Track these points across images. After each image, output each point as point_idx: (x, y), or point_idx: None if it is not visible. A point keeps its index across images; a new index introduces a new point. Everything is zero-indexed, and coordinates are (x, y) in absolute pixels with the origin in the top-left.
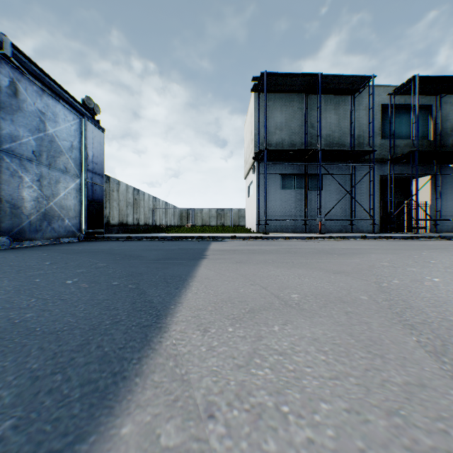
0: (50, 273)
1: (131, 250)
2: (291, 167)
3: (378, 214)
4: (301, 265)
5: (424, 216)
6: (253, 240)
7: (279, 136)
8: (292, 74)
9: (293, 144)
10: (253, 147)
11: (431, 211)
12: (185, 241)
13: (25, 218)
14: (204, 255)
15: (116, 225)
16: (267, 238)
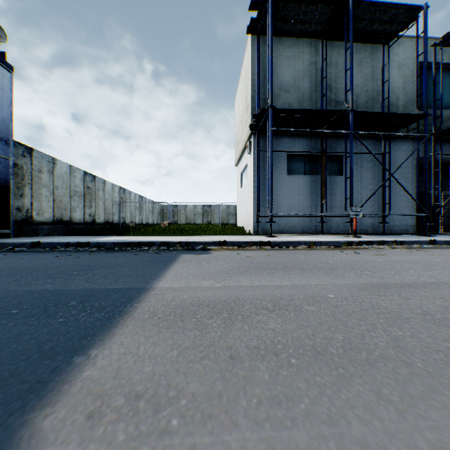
0: None
1: None
2: (300, 144)
3: (414, 208)
4: None
5: None
6: (256, 248)
7: (284, 101)
8: None
9: None
10: (248, 116)
11: None
12: (131, 253)
13: None
14: (2, 448)
15: (48, 223)
16: (279, 245)
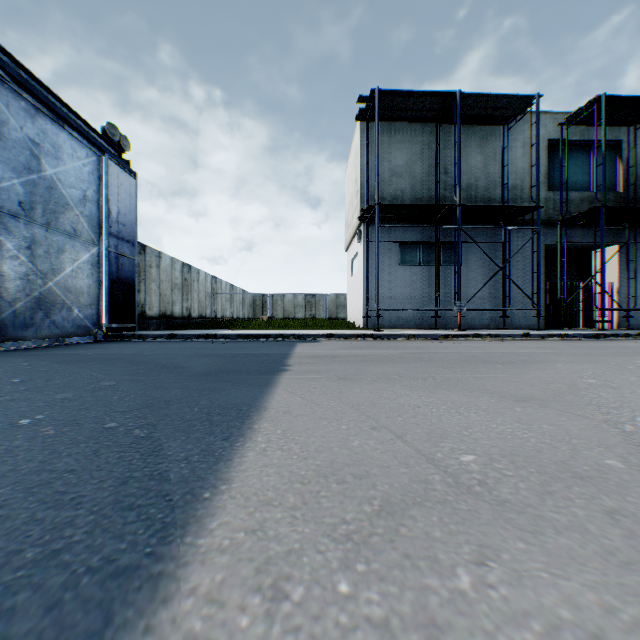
0: (4, 401)
1: (168, 357)
2: (414, 232)
3: (542, 301)
4: (451, 385)
5: (609, 305)
6: (359, 340)
7: (397, 187)
8: (417, 93)
9: (417, 198)
10: (358, 203)
11: (620, 297)
12: (256, 342)
13: (7, 306)
14: (285, 364)
15: (155, 317)
16: (382, 337)
